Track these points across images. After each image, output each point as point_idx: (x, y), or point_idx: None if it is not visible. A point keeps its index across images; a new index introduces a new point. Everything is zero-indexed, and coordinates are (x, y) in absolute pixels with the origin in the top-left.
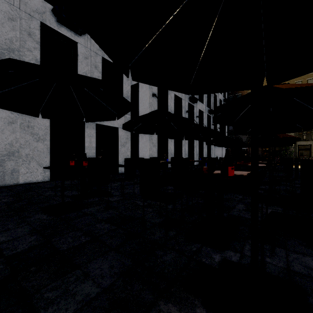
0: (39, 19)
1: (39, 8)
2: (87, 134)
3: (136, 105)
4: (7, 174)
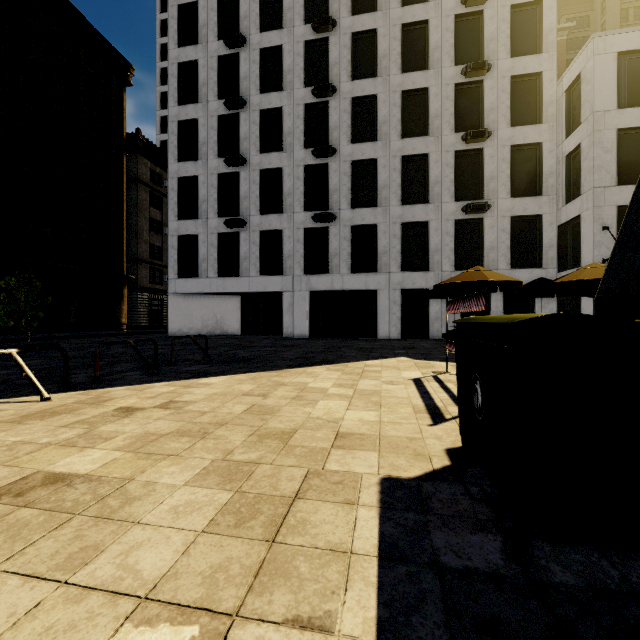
0: (453, 218)
1: (453, 210)
2: (493, 299)
3: (580, 245)
4: (435, 332)
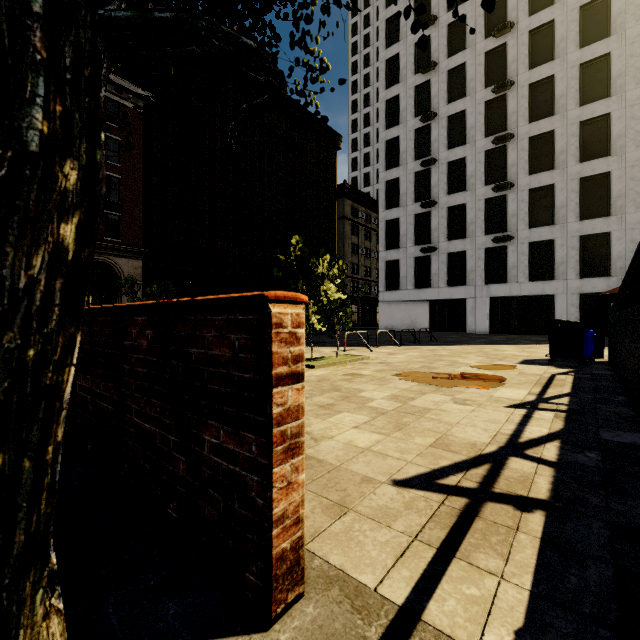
0: (639, 227)
1: (639, 219)
2: None
3: None
4: None
